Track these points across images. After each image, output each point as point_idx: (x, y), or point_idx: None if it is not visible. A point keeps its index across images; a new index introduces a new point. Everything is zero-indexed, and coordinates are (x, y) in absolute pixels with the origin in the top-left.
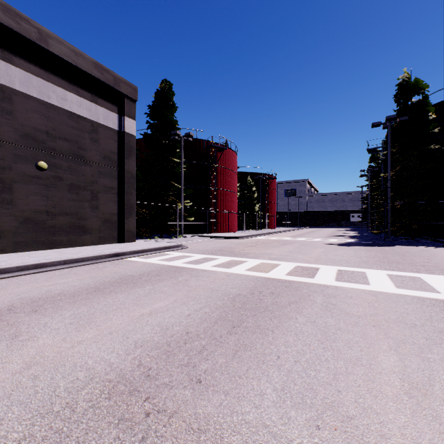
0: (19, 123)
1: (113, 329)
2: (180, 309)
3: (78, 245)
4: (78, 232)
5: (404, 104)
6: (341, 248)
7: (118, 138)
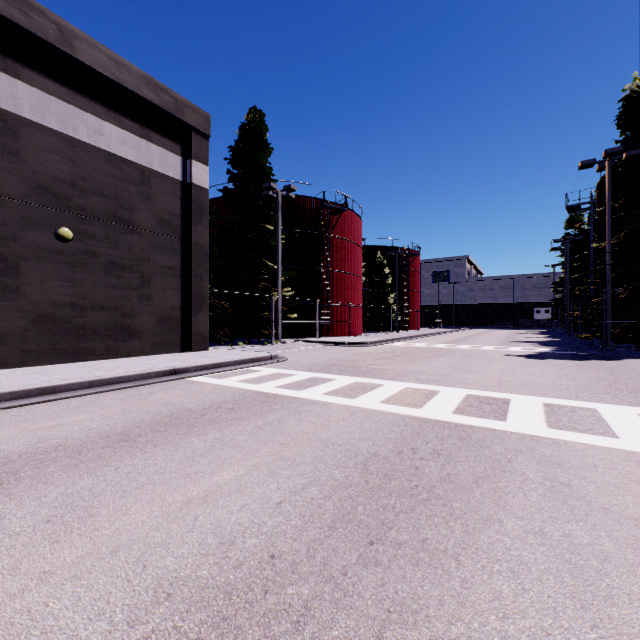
0: (29, 169)
1: (123, 540)
2: (263, 489)
3: (121, 355)
4: (120, 336)
5: (632, 130)
6: (534, 363)
7: (181, 193)
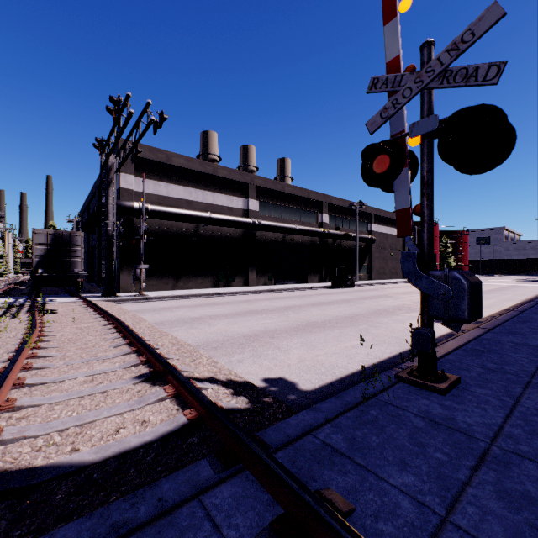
0: (388, 243)
1: None
2: None
3: (396, 278)
4: (395, 274)
5: None
6: (508, 282)
7: (402, 239)
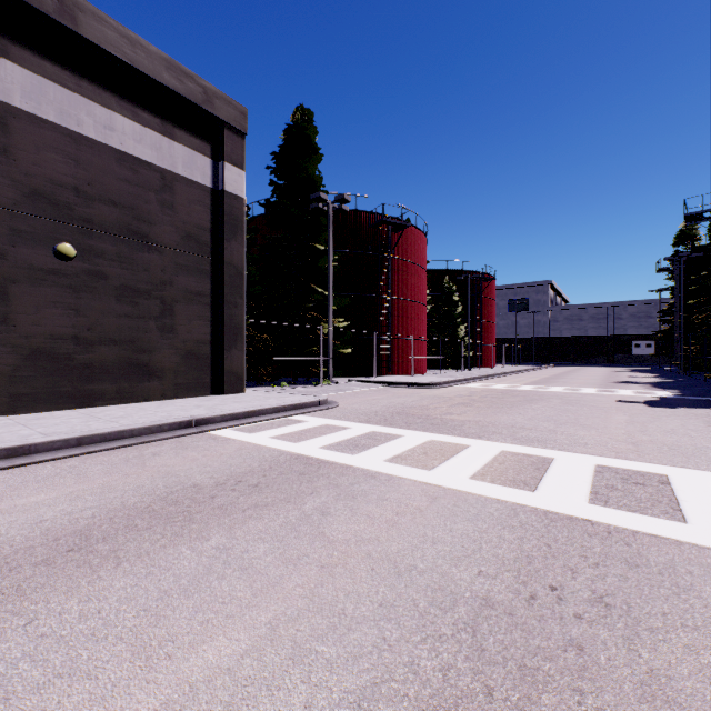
0: (20, 171)
1: None
2: (277, 707)
3: (136, 399)
4: (135, 376)
5: None
6: (664, 413)
7: (211, 202)
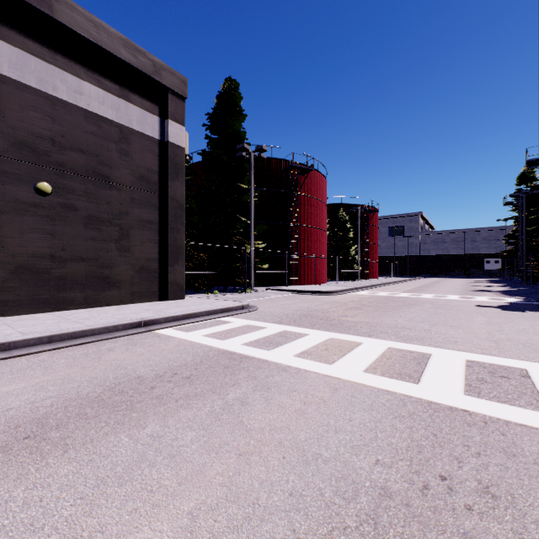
0: (8, 125)
1: None
2: None
3: (100, 304)
4: (99, 286)
5: None
6: (515, 316)
7: (159, 151)
